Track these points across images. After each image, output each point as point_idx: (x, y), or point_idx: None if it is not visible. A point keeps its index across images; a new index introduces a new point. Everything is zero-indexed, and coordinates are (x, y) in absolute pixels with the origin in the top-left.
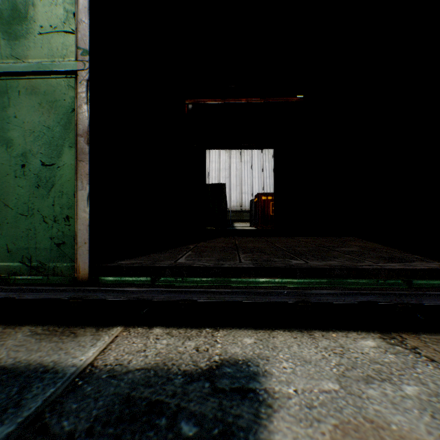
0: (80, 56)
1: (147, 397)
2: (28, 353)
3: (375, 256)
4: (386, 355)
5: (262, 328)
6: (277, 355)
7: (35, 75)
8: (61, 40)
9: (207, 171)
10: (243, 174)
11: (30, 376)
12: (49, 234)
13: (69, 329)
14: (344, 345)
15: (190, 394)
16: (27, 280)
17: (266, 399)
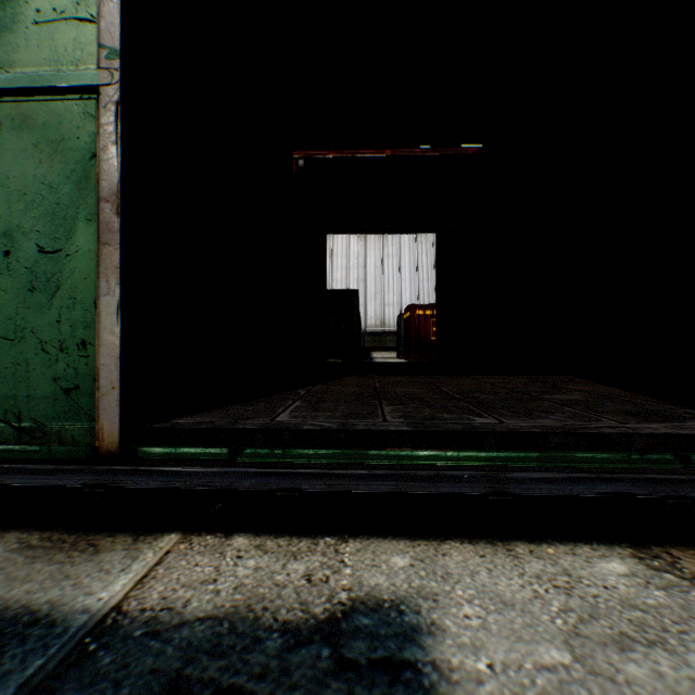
0: (104, 60)
1: (213, 679)
2: (8, 584)
3: (616, 409)
4: (649, 590)
5: (424, 536)
6: (452, 591)
7: (27, 95)
8: (73, 34)
9: (329, 270)
10: (386, 274)
11: (3, 632)
12: (51, 373)
13: (87, 538)
14: (570, 571)
15: (293, 674)
16: (13, 453)
17: (436, 685)
